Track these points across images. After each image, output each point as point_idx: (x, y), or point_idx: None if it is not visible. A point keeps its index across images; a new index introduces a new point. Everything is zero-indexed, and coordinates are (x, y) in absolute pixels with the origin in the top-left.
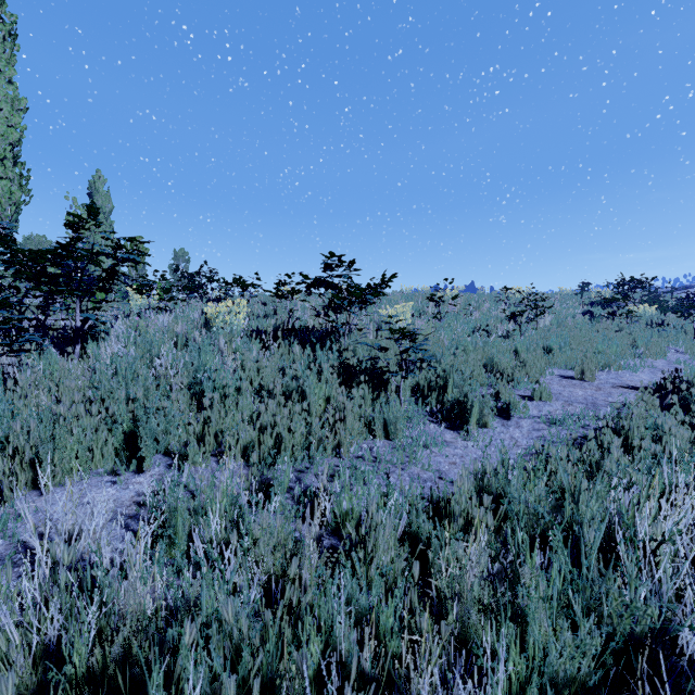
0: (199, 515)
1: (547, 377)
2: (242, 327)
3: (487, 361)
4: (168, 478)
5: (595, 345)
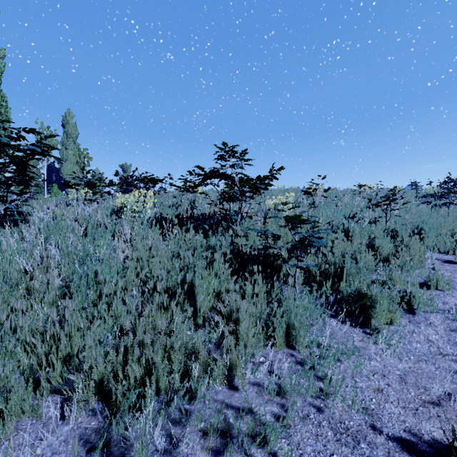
0: None
1: (428, 261)
2: (148, 215)
3: (366, 245)
4: None
5: None
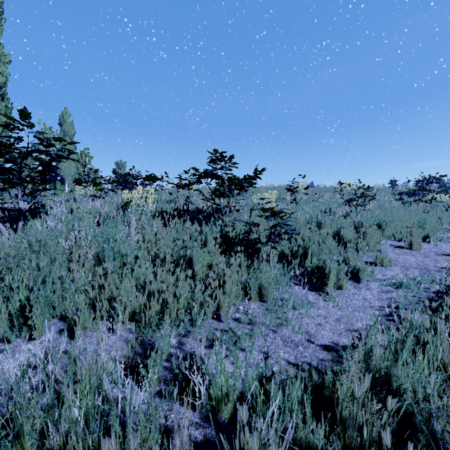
0: (56, 406)
1: (382, 246)
2: (150, 209)
3: (334, 234)
4: (38, 355)
5: (416, 222)
